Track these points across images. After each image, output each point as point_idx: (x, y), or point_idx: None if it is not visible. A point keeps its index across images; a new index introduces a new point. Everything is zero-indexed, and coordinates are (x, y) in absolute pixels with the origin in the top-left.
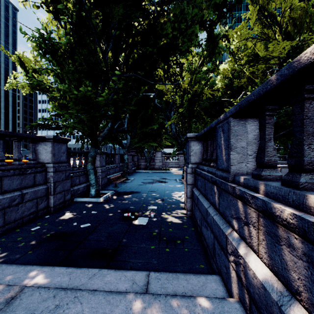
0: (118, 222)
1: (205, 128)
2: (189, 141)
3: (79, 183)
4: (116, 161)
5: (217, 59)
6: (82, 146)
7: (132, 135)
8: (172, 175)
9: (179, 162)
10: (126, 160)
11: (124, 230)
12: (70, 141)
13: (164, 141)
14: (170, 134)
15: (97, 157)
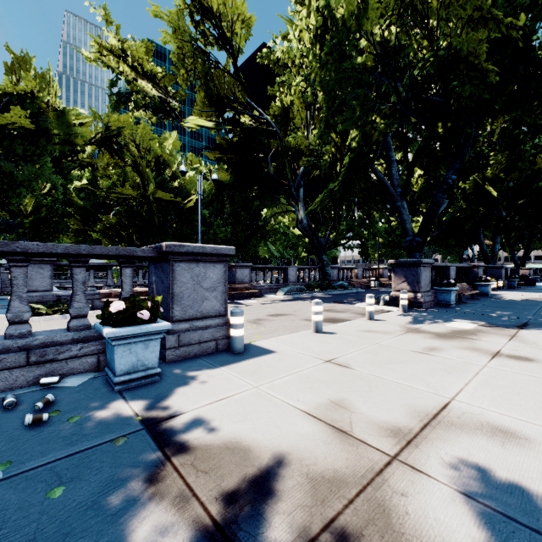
0: None
1: None
2: None
3: None
4: None
5: (69, 184)
6: None
7: None
8: None
9: None
10: None
11: None
12: None
13: None
14: None
15: None
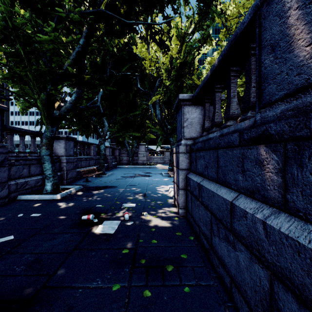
0: (67, 232)
1: (216, 60)
2: (181, 106)
3: (29, 174)
4: (91, 153)
5: (210, 26)
6: (40, 128)
7: (111, 122)
8: (157, 170)
9: (164, 157)
10: (103, 150)
11: (71, 247)
12: (7, 110)
13: (148, 134)
14: (154, 120)
15: (62, 143)
